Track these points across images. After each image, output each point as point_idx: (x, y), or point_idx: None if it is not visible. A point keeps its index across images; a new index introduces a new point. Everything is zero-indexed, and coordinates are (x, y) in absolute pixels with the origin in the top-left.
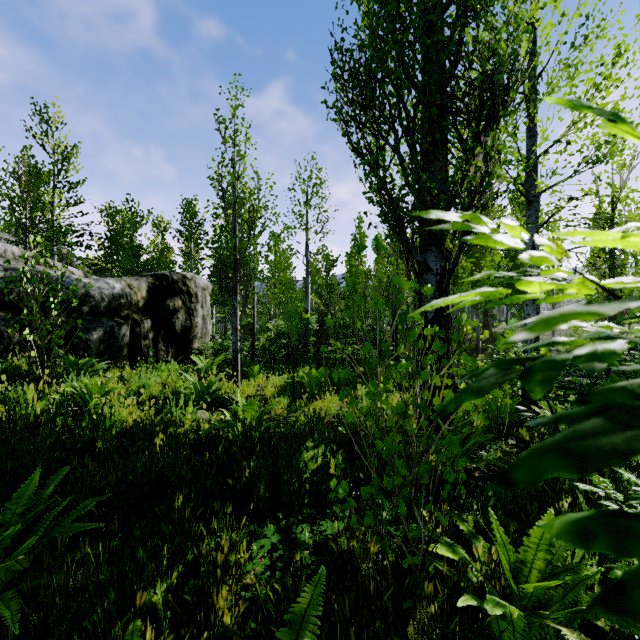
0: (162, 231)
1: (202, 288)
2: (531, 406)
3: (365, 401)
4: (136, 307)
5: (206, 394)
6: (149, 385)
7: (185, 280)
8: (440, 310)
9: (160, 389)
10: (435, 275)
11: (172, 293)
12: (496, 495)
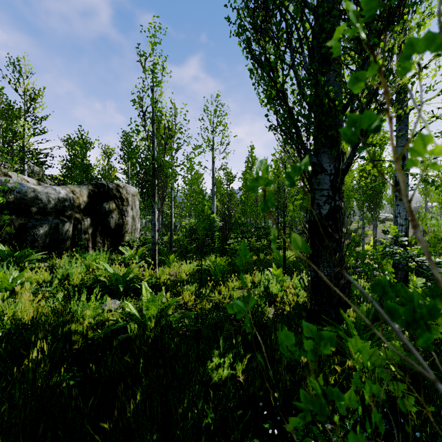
0: (108, 155)
1: (132, 194)
2: None
3: (262, 287)
4: (78, 208)
5: (122, 282)
6: (73, 274)
7: (118, 188)
8: (333, 207)
9: (84, 277)
10: (329, 175)
11: (108, 198)
12: (440, 422)
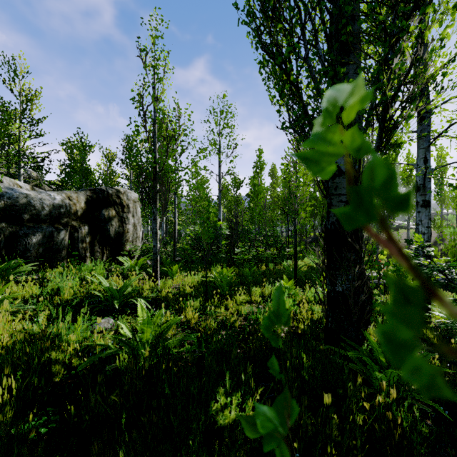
0: (110, 160)
1: (133, 200)
2: (428, 306)
3: None
4: (75, 215)
5: (118, 297)
6: (64, 288)
7: (118, 194)
8: None
9: (77, 291)
10: None
11: (107, 204)
12: None
